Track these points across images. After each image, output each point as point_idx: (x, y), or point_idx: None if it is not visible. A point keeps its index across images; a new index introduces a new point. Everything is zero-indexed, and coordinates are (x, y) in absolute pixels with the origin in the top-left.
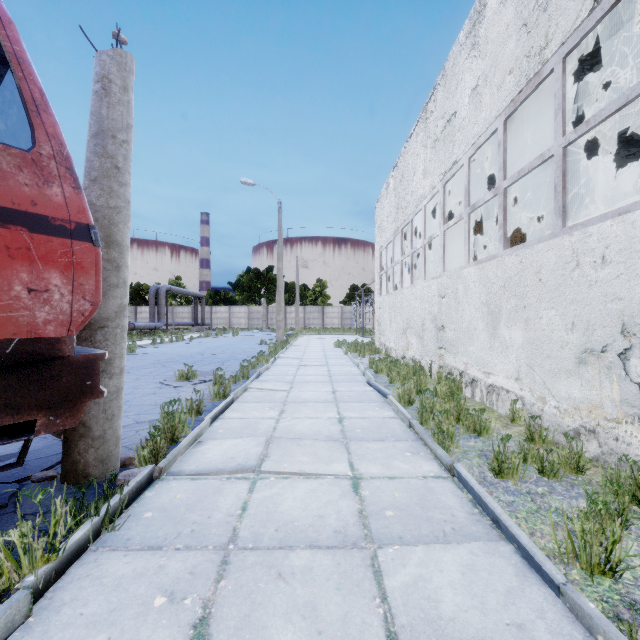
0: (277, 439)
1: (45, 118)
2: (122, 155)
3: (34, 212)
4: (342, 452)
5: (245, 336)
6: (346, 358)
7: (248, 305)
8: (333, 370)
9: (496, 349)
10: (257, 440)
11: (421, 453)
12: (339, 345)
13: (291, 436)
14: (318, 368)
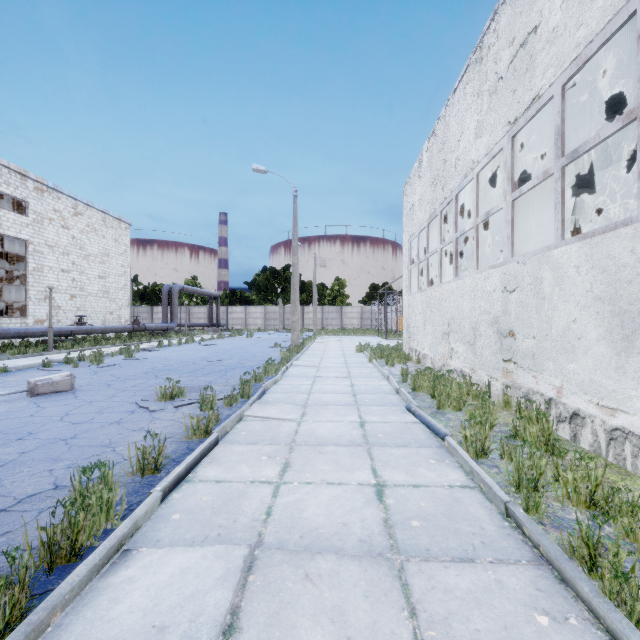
0: (266, 555)
1: None
2: None
3: None
4: (397, 606)
5: (260, 337)
6: (371, 367)
7: (265, 305)
8: (357, 385)
9: (633, 372)
10: (228, 558)
11: (571, 619)
12: (361, 349)
13: (295, 538)
14: (338, 381)
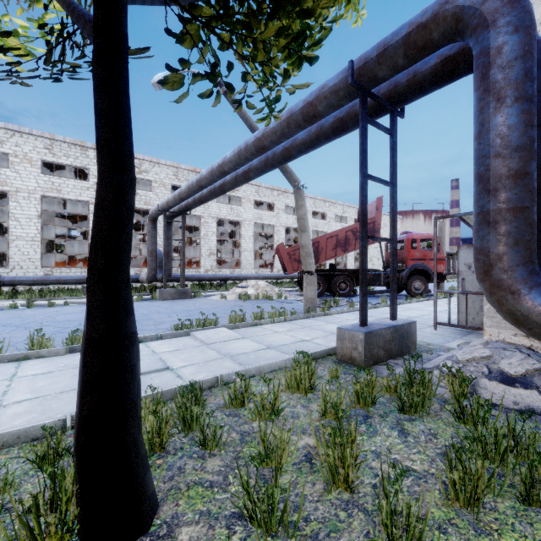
0: None
1: (441, 247)
2: (444, 241)
3: (440, 258)
4: None
5: None
6: None
7: None
8: None
9: None
10: None
11: None
12: None
13: None
14: None
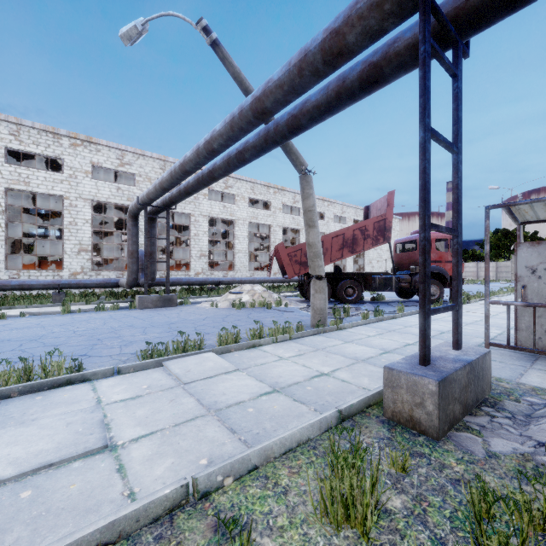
0: None
1: None
2: None
3: None
4: None
5: (492, 285)
6: None
7: (496, 260)
8: None
9: None
10: None
11: None
12: None
13: None
14: None
